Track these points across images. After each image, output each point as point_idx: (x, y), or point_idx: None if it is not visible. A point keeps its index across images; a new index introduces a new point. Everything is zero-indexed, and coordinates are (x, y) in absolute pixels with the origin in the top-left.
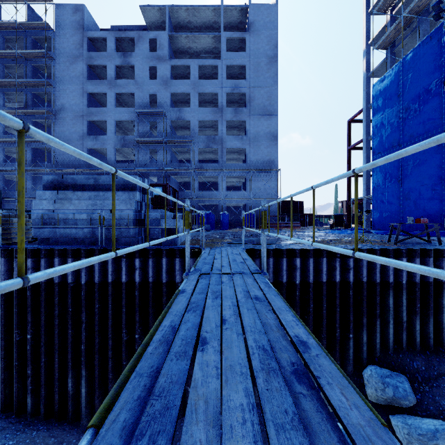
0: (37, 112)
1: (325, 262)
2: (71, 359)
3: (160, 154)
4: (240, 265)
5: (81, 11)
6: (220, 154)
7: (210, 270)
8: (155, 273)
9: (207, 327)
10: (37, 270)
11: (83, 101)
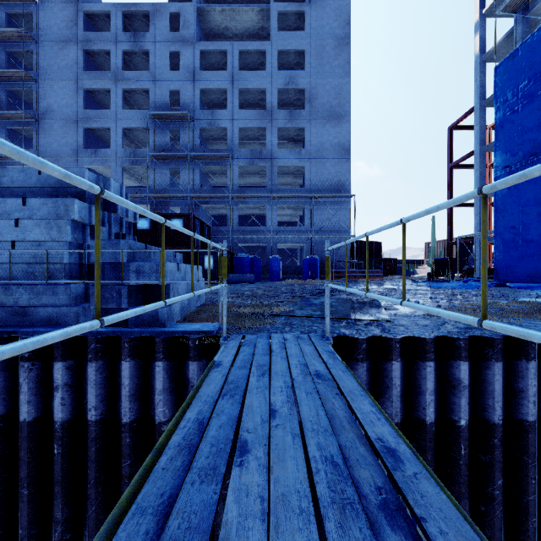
0: (13, 116)
1: (534, 372)
2: None
3: (184, 175)
4: None
5: None
6: (269, 174)
7: None
8: (105, 398)
9: None
10: None
11: (78, 101)
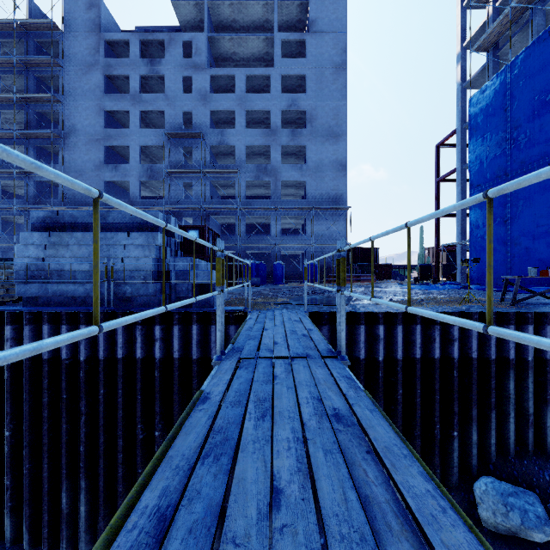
0: (42, 136)
1: (420, 331)
2: (65, 465)
3: (197, 188)
4: (303, 341)
5: (96, 7)
6: (274, 187)
7: (256, 351)
8: (182, 346)
9: (238, 522)
10: (19, 342)
11: (100, 121)
